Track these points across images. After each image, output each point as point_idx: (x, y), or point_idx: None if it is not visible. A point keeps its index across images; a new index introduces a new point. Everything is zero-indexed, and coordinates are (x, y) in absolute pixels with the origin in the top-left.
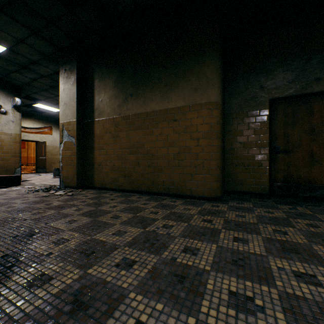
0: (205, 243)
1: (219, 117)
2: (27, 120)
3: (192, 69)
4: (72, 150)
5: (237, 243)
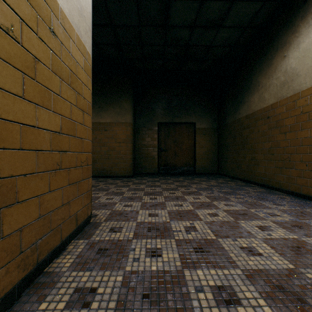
0: (124, 188)
1: (132, 131)
2: None
3: (117, 101)
4: None
5: (136, 187)
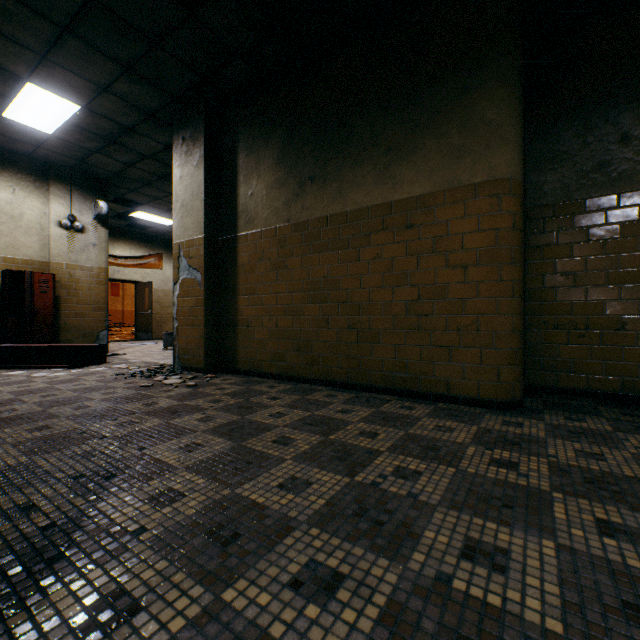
0: (518, 532)
1: (517, 213)
2: (119, 243)
3: (450, 107)
4: (195, 296)
5: (615, 542)
